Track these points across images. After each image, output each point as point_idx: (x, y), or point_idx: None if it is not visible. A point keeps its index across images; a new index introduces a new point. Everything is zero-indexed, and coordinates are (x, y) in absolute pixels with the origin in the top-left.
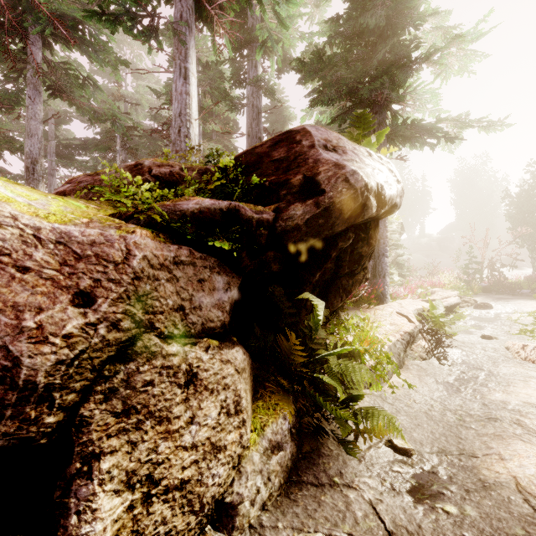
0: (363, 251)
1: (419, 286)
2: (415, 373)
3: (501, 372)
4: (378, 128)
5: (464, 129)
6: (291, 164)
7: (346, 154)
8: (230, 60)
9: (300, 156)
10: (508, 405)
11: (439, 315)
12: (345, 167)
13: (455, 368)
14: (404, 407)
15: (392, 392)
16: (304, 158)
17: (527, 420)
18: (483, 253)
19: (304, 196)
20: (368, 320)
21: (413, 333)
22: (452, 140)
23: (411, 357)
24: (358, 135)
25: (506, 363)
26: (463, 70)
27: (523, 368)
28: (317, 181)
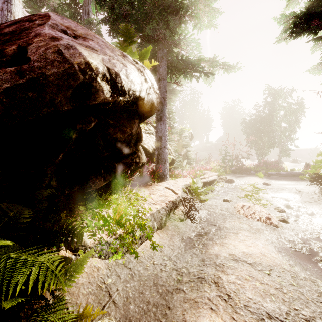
0: (119, 137)
1: (198, 170)
2: (170, 233)
3: (225, 227)
4: (161, 60)
5: (216, 70)
6: (14, 37)
7: (85, 41)
8: (67, 5)
9: (25, 30)
10: (218, 260)
11: (198, 187)
12: (61, 40)
13: (200, 225)
14: (142, 270)
15: (135, 257)
16: (28, 32)
17: (225, 278)
18: (233, 151)
19: (12, 65)
20: (137, 194)
21: (175, 202)
22: (208, 75)
23: (172, 219)
24: (126, 47)
25: (230, 219)
26: (210, 25)
27: (239, 222)
28: (27, 50)
